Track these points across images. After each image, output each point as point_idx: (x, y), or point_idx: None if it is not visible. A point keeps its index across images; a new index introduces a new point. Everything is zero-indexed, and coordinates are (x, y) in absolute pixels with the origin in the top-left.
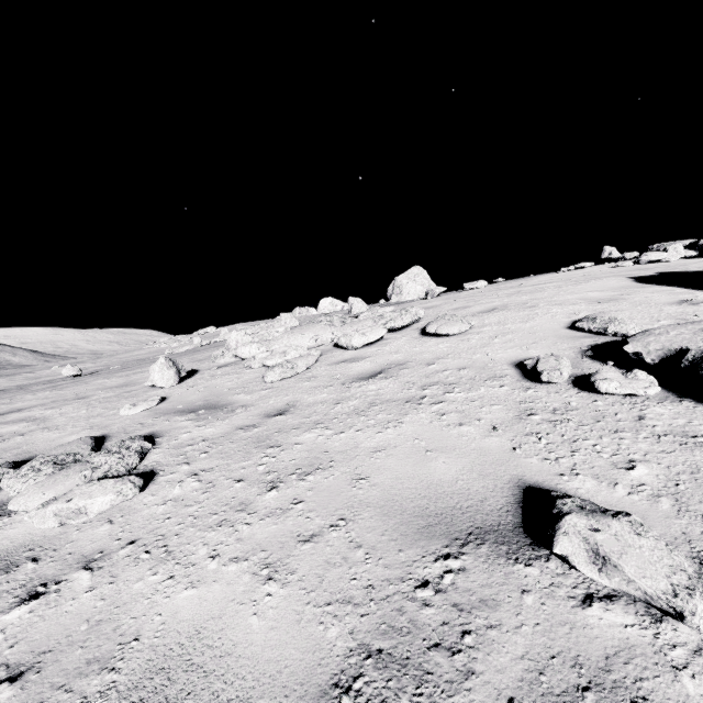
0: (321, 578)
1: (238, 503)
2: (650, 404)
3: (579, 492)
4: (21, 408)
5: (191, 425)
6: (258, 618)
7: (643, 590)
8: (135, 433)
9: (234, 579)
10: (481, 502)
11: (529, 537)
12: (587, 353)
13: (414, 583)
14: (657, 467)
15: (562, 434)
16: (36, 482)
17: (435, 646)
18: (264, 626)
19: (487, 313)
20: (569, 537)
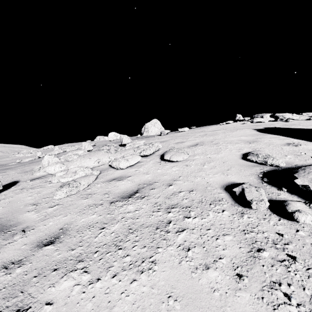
0: None
1: None
2: None
3: None
4: None
5: None
6: None
7: None
8: None
9: None
10: None
11: None
12: (264, 179)
13: None
14: None
15: (302, 285)
16: None
17: None
18: None
19: (194, 146)
20: None
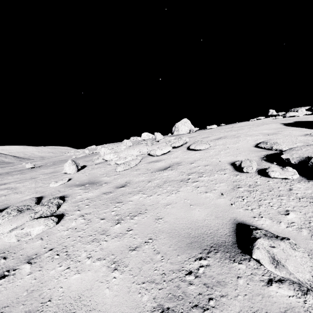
0: (140, 269)
1: (102, 230)
2: (294, 183)
3: (263, 226)
4: (6, 183)
5: (82, 192)
6: (109, 290)
7: (297, 278)
8: (56, 195)
9: (98, 269)
10: (216, 231)
11: (240, 249)
12: (263, 158)
13: (185, 272)
14: (299, 214)
15: (254, 197)
16: (8, 219)
17: (195, 306)
18: (111, 294)
19: (217, 140)
20: (260, 250)
